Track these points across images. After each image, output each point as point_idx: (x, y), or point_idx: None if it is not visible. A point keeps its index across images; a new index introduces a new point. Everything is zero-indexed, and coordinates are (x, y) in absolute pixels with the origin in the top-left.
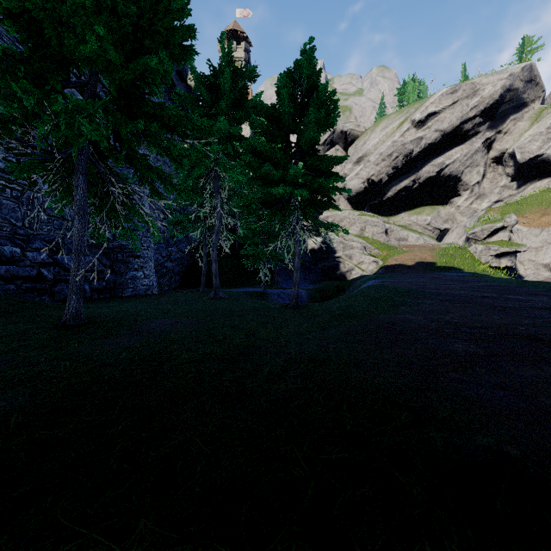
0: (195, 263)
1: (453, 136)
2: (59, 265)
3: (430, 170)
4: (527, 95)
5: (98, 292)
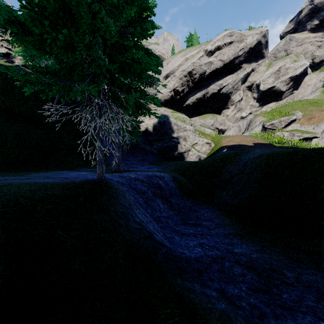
0: None
1: (228, 67)
2: None
3: (214, 87)
4: (264, 51)
5: None
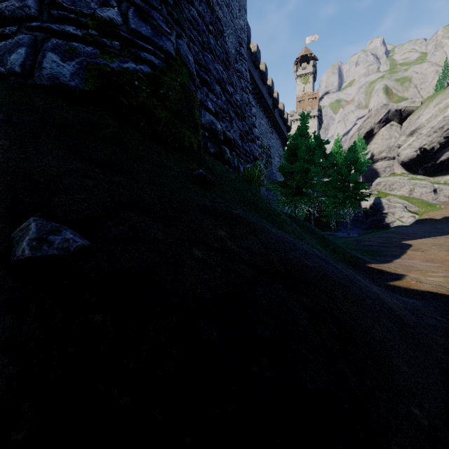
0: None
1: None
2: None
3: None
4: None
5: None
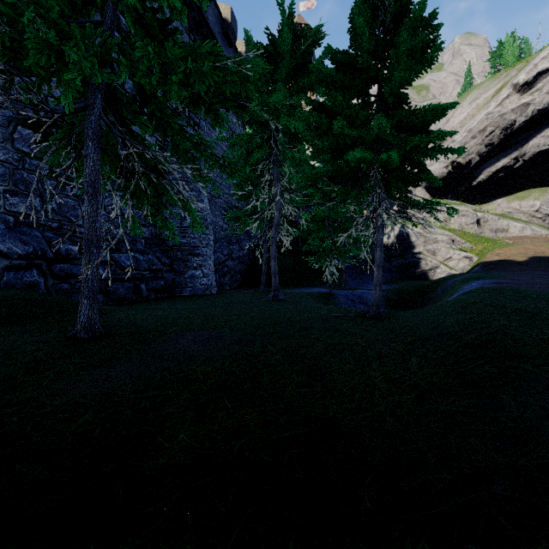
0: (257, 262)
1: None
2: (116, 263)
3: (539, 142)
4: None
5: (157, 291)
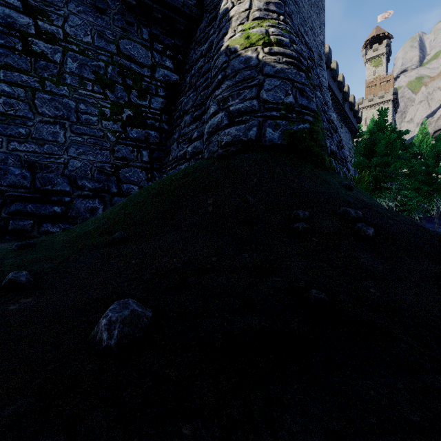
0: None
1: None
2: None
3: None
4: None
5: None
